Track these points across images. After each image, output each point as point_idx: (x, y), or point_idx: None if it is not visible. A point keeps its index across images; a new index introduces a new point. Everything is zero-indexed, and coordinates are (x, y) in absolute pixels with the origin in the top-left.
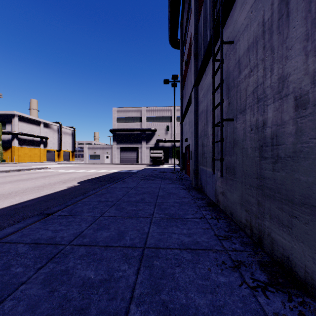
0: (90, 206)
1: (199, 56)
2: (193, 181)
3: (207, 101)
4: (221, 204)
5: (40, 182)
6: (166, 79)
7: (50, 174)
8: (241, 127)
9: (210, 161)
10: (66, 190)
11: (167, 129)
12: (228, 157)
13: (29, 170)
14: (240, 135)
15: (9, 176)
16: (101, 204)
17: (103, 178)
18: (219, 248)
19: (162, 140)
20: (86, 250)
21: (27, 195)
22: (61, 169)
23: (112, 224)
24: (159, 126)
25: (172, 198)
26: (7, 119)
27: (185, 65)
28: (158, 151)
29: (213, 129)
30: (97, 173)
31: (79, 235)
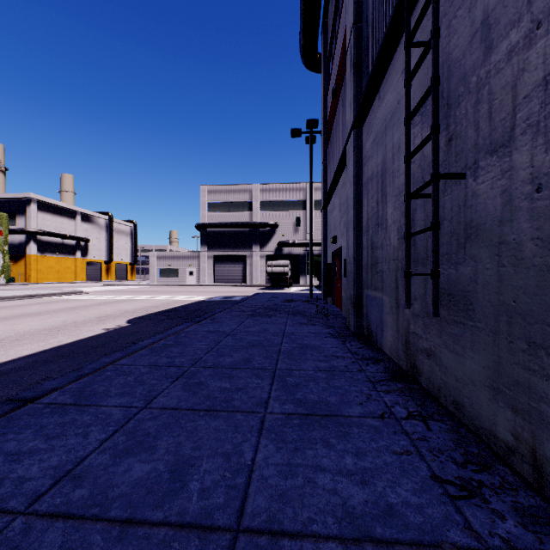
0: (128, 378)
1: (363, 67)
2: (350, 320)
3: (383, 152)
4: (425, 376)
5: (58, 319)
6: (295, 129)
7: (84, 303)
8: (495, 189)
9: (391, 278)
10: (100, 337)
11: (297, 223)
12: (446, 268)
13: (49, 296)
14: (489, 209)
15: (8, 307)
16: (155, 372)
17: (178, 312)
18: (461, 536)
19: (288, 243)
20: (62, 540)
21: (20, 347)
22: (108, 294)
23: (165, 435)
24: (283, 217)
25: (310, 359)
26: (18, 207)
27: (332, 99)
28: (282, 262)
29: (407, 203)
30: (169, 302)
31: (68, 472)
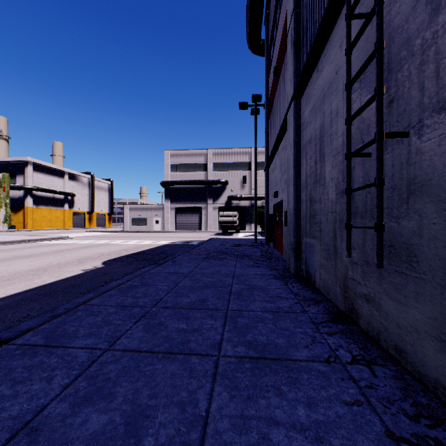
0: (96, 319)
1: (302, 46)
2: (291, 263)
3: (321, 118)
4: (364, 319)
5: (45, 261)
6: (242, 102)
7: (68, 247)
8: (443, 146)
9: (329, 229)
10: (78, 277)
11: (244, 181)
12: (387, 221)
13: (41, 241)
14: (436, 165)
15: (6, 250)
16: (121, 312)
17: (145, 255)
18: None
19: (236, 197)
20: None
21: (10, 286)
22: (89, 239)
23: (124, 380)
24: (232, 176)
25: (258, 300)
26: (17, 168)
27: (273, 77)
28: (231, 213)
29: (348, 161)
30: (138, 246)
31: (26, 424)
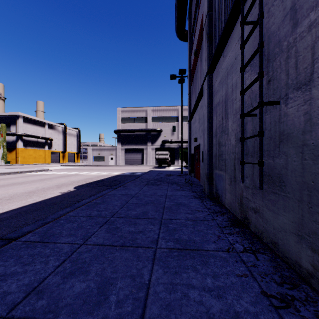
0: (73, 225)
1: (213, 37)
2: (206, 187)
3: (226, 88)
4: (253, 224)
5: (34, 186)
6: (172, 74)
7: (49, 176)
8: (300, 111)
9: (231, 164)
10: (58, 197)
11: (173, 130)
12: (267, 159)
13: (29, 172)
14: (296, 124)
15: (5, 178)
16: (90, 220)
17: (104, 182)
18: None
19: (168, 141)
20: None
21: (11, 203)
22: (63, 171)
23: (95, 263)
24: (165, 126)
25: (182, 212)
26: (11, 120)
27: (194, 57)
28: (164, 152)
29: (242, 119)
30: (99, 176)
31: (34, 288)
